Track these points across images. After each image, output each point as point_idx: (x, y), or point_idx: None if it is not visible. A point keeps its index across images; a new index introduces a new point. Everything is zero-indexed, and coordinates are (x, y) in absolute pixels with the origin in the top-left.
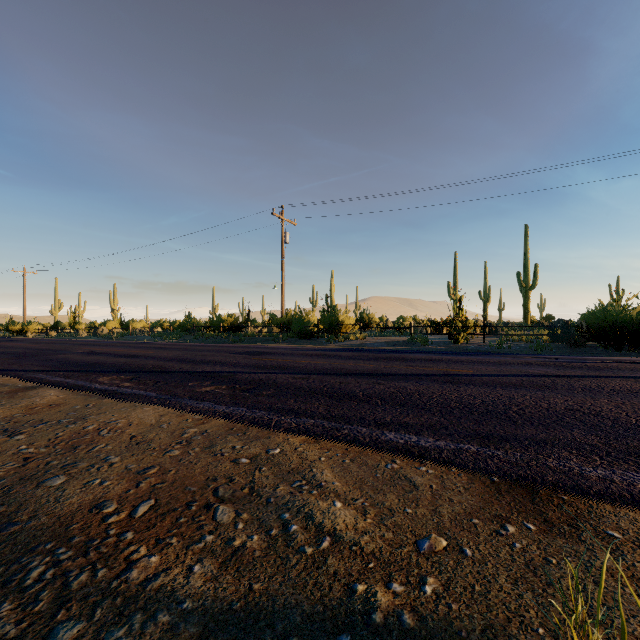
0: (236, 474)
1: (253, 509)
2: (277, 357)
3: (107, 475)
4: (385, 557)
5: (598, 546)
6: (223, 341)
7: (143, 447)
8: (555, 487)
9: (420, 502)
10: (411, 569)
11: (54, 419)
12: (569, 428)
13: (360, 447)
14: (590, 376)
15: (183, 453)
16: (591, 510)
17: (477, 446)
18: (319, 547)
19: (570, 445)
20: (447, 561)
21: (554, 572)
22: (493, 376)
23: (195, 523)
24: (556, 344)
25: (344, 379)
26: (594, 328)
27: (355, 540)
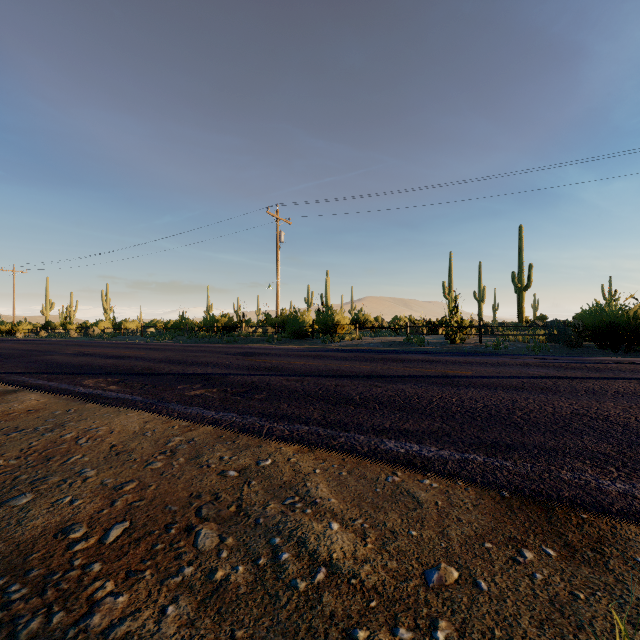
0: (222, 489)
1: (239, 532)
2: (271, 358)
3: (79, 492)
4: (389, 593)
5: (629, 576)
6: (217, 341)
7: (123, 458)
8: (573, 504)
9: (425, 522)
10: (419, 608)
11: (30, 426)
12: (578, 435)
13: (358, 457)
14: (591, 378)
15: (166, 465)
16: (615, 531)
17: (483, 456)
18: (313, 580)
19: (582, 454)
20: (460, 597)
21: (584, 611)
22: (493, 378)
23: (173, 551)
24: (553, 344)
25: (340, 381)
26: (591, 328)
27: (354, 571)
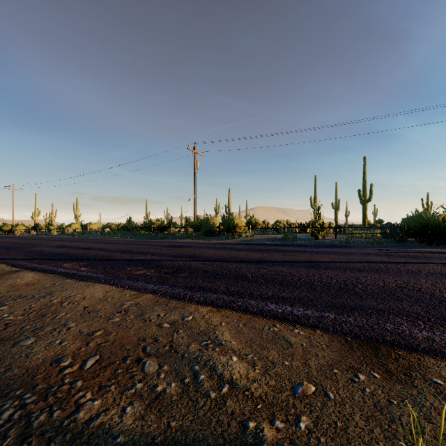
0: (160, 335)
1: (172, 362)
2: (191, 249)
3: (65, 336)
4: (269, 400)
5: (427, 390)
6: (153, 238)
7: (93, 315)
8: (392, 345)
9: (294, 356)
10: (289, 409)
11: (29, 294)
12: (399, 300)
13: (250, 315)
14: (411, 262)
15: (122, 320)
16: (419, 362)
17: (334, 314)
18: (220, 392)
19: (401, 313)
20: (316, 403)
21: (395, 411)
22: (343, 262)
23: (128, 373)
24: (386, 240)
25: (238, 265)
26: (413, 228)
27: (247, 386)
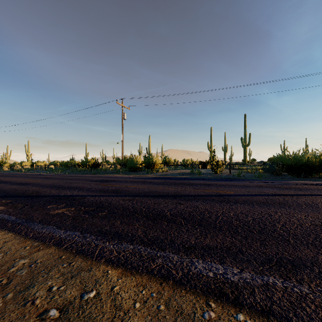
0: None
1: None
2: (116, 183)
3: None
4: None
5: None
6: (88, 173)
7: None
8: None
9: None
10: None
11: None
12: None
13: (174, 286)
14: (301, 195)
15: None
16: None
17: (280, 279)
18: None
19: None
20: None
21: None
22: (247, 196)
23: None
24: (266, 174)
25: (157, 200)
26: (286, 165)
27: None
